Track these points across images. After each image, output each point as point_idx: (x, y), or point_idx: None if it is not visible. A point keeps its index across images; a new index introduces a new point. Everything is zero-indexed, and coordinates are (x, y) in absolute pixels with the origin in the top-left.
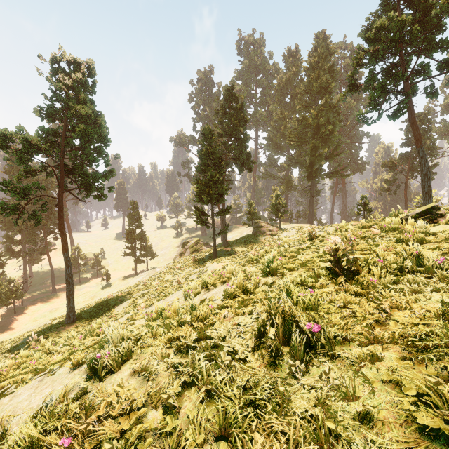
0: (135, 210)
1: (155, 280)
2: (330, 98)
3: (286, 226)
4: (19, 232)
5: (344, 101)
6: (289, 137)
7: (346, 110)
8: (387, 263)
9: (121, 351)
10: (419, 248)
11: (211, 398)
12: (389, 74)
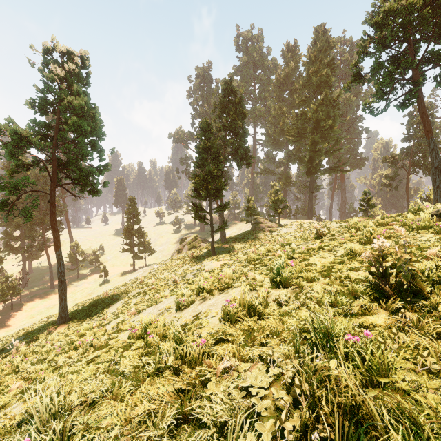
0: (133, 206)
1: (152, 277)
2: (330, 93)
3: (285, 223)
4: (17, 228)
5: (347, 92)
6: (288, 133)
7: (346, 105)
8: None
9: None
10: None
11: None
12: (395, 62)
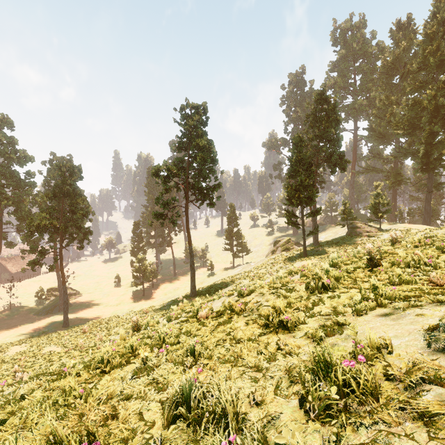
0: (233, 211)
1: (251, 272)
2: None
3: (390, 227)
4: (154, 229)
5: None
6: (396, 126)
7: None
8: (403, 262)
9: (250, 288)
10: (420, 253)
11: (286, 300)
12: None
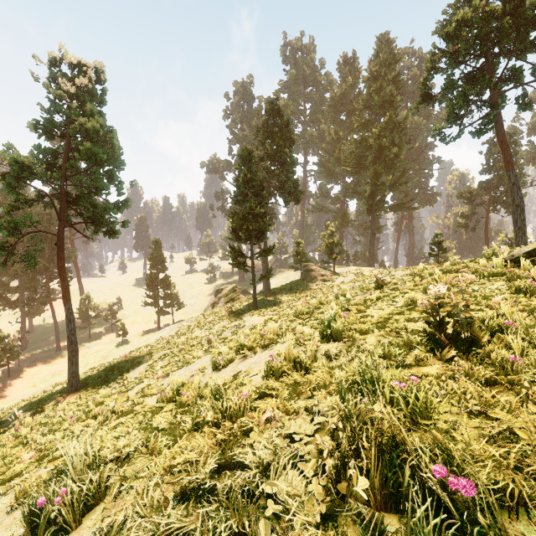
0: (158, 250)
1: (181, 336)
2: (395, 115)
3: (342, 270)
4: (15, 277)
5: (414, 115)
6: (345, 162)
7: (414, 130)
8: (522, 327)
9: (85, 490)
10: None
11: None
12: (471, 80)
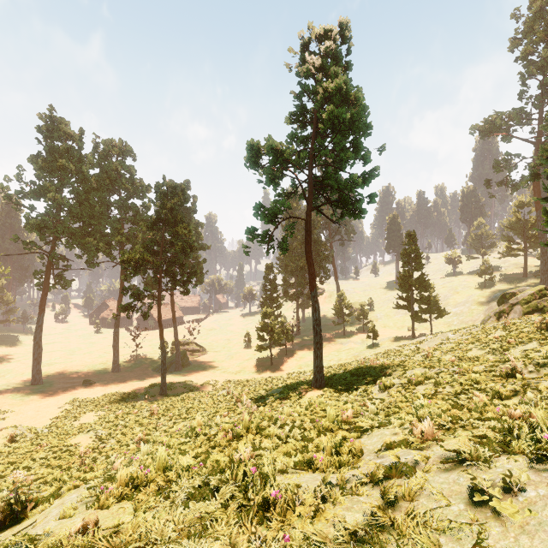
0: (412, 244)
1: (447, 352)
2: None
3: None
4: (291, 275)
5: None
6: None
7: None
8: None
9: None
10: None
11: None
12: None
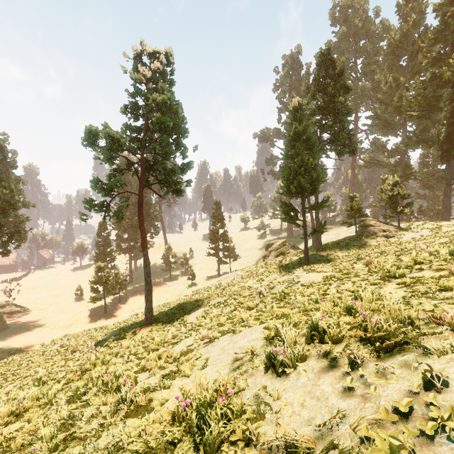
0: (218, 210)
1: (235, 285)
2: None
3: (408, 226)
4: (124, 231)
5: None
6: (409, 107)
7: None
8: None
9: None
10: None
11: None
12: None
